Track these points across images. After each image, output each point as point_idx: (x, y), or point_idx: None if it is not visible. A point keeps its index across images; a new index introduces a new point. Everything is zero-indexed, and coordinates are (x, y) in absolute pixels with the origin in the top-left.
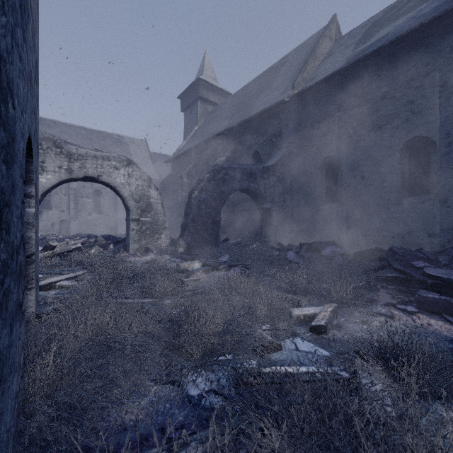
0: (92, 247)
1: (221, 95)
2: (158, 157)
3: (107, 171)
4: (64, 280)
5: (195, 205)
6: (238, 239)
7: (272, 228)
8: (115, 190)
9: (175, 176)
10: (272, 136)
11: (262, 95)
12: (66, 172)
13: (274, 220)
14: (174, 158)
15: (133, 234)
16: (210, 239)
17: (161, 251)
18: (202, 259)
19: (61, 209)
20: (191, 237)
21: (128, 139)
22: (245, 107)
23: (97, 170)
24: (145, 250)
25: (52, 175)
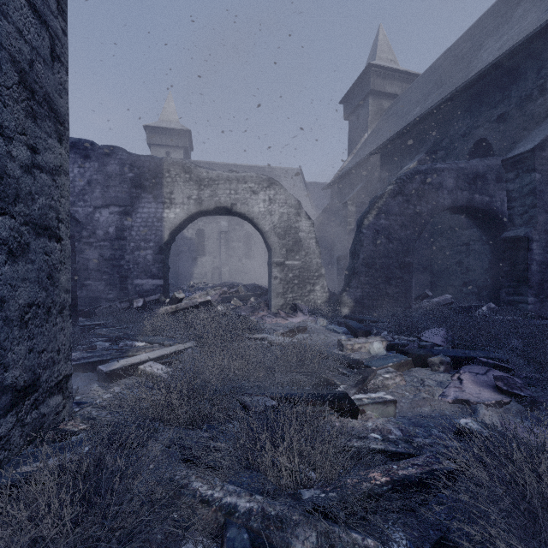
0: (231, 299)
1: (404, 80)
2: (315, 187)
3: (243, 197)
4: (155, 360)
5: (368, 238)
6: (446, 295)
7: (530, 277)
8: (252, 222)
9: (336, 206)
10: (522, 100)
11: (491, 40)
12: (195, 203)
13: (535, 260)
14: (335, 181)
15: (275, 284)
16: (395, 295)
17: (313, 311)
18: (384, 333)
19: (213, 255)
20: (362, 290)
21: (280, 170)
22: (452, 74)
23: (230, 198)
24: (292, 308)
25: (181, 208)
